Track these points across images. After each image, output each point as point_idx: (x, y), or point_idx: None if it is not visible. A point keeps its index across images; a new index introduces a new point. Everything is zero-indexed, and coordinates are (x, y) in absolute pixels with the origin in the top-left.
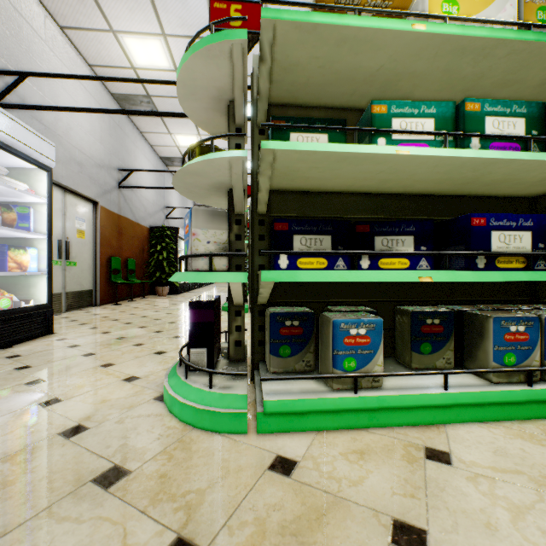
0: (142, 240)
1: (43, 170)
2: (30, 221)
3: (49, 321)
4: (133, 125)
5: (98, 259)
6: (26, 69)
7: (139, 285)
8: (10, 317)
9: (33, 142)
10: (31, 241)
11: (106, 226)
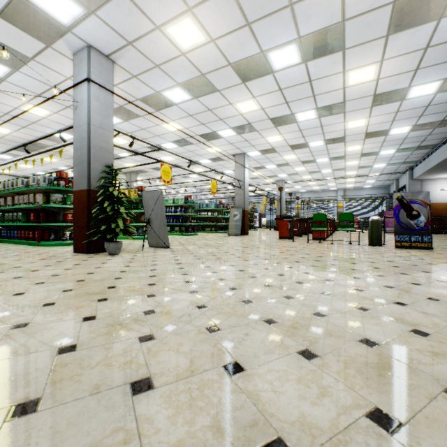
0: None
1: None
2: None
3: None
4: None
5: None
6: None
7: None
8: None
9: None
10: None
11: None
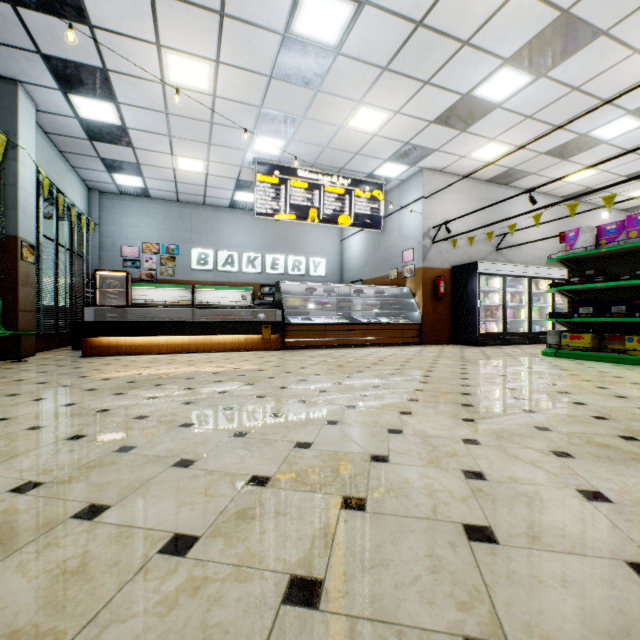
0: None
1: None
2: None
3: None
4: None
5: None
6: None
7: None
8: None
9: None
10: None
11: None
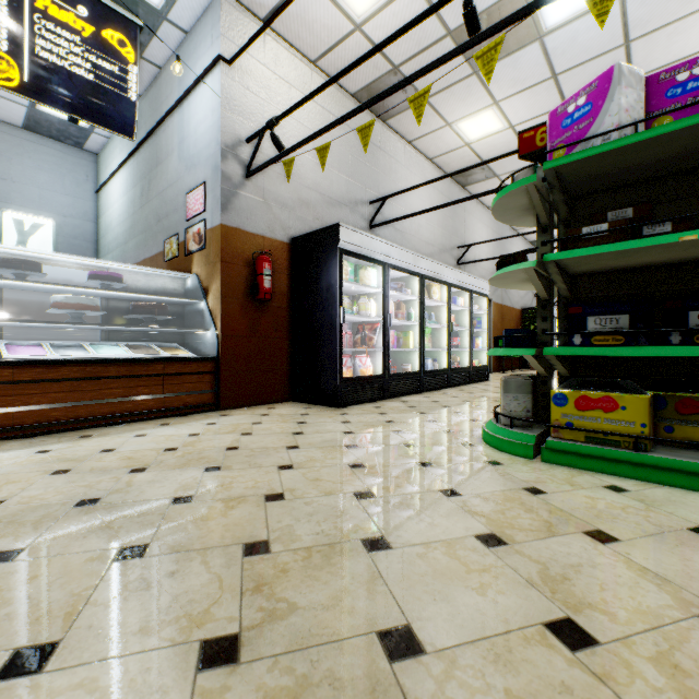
0: (515, 321)
1: (486, 297)
2: (481, 324)
3: (487, 374)
4: (510, 228)
5: (491, 340)
6: (465, 236)
7: (513, 359)
8: (478, 369)
9: (484, 286)
10: (477, 333)
11: (494, 315)
